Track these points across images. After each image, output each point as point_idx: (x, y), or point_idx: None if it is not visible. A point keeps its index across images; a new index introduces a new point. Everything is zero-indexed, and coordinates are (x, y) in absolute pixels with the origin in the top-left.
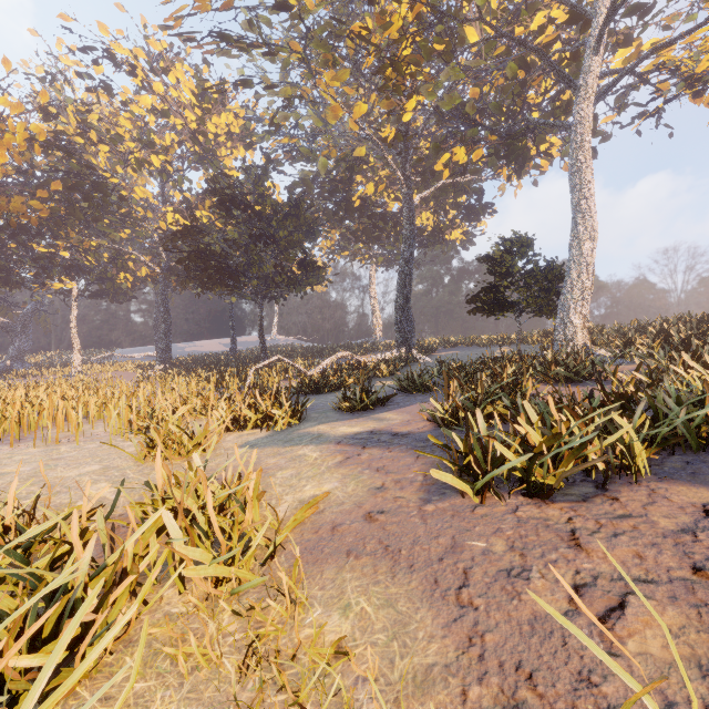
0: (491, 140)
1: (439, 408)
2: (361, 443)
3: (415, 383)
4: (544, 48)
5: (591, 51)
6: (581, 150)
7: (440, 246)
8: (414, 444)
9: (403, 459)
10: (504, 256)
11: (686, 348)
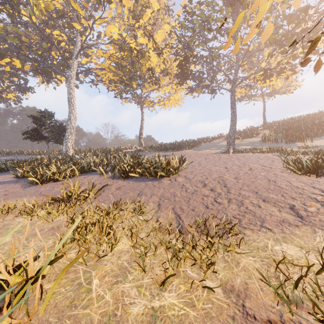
0: (34, 64)
1: (20, 171)
2: None
3: None
4: (59, 41)
5: (75, 57)
6: (71, 88)
7: None
8: (12, 182)
9: (10, 185)
10: (42, 117)
11: (97, 155)
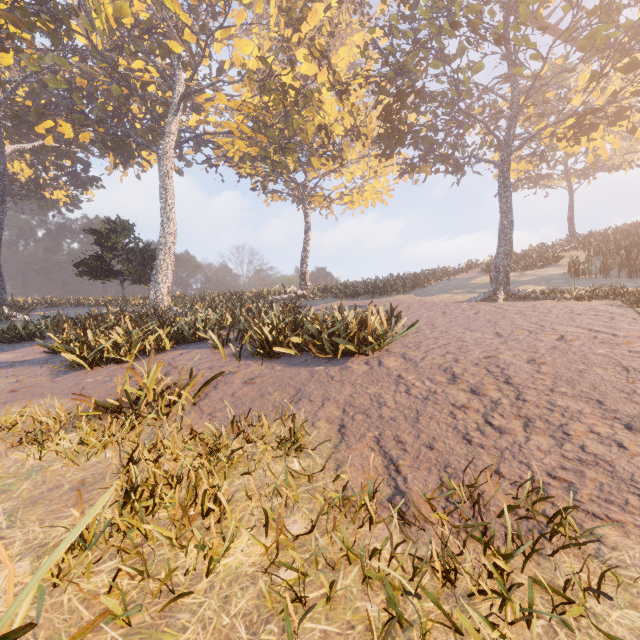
0: (98, 130)
1: (56, 339)
2: None
3: (20, 334)
4: (144, 82)
5: (173, 112)
6: (167, 174)
7: (37, 200)
8: (37, 363)
9: (30, 369)
10: (110, 233)
11: (215, 307)
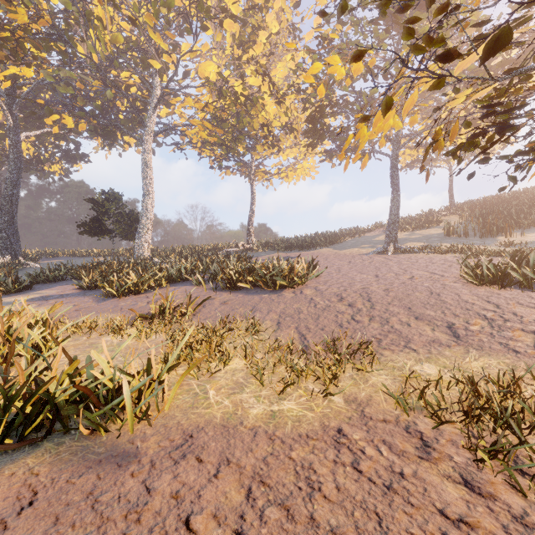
0: (93, 121)
1: (87, 280)
2: (43, 300)
3: (48, 277)
4: (128, 85)
5: (152, 110)
6: (147, 157)
7: (36, 171)
8: (78, 295)
9: (77, 299)
10: (105, 202)
11: (186, 258)
